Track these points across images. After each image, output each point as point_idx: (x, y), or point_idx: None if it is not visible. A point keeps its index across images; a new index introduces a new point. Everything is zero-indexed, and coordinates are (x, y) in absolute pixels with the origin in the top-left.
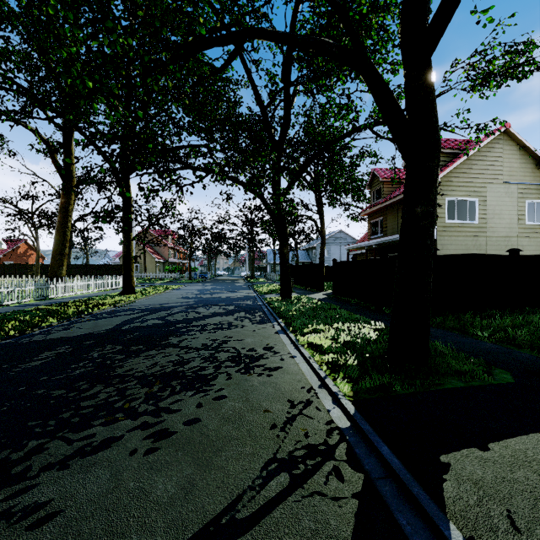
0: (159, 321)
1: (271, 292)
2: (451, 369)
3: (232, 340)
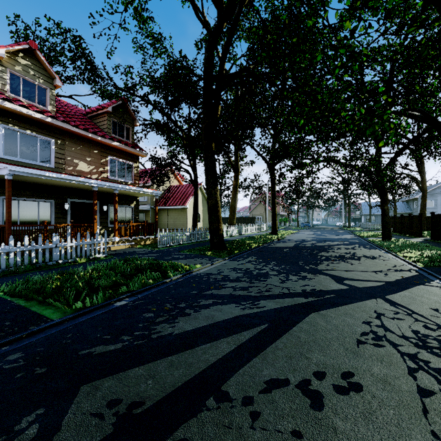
0: (312, 245)
1: (371, 236)
2: None
3: (359, 252)
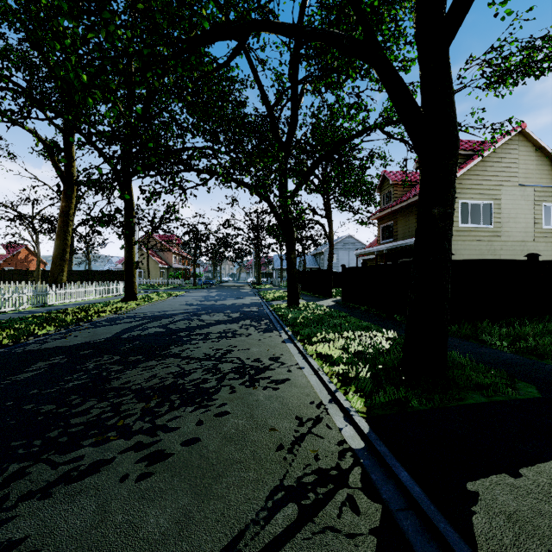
0: (160, 329)
1: (277, 299)
2: (471, 382)
3: (236, 350)
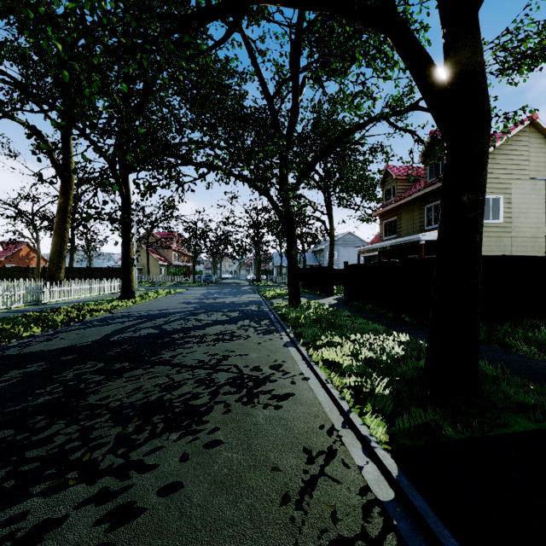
0: (153, 330)
1: (278, 296)
2: (510, 400)
3: (234, 355)
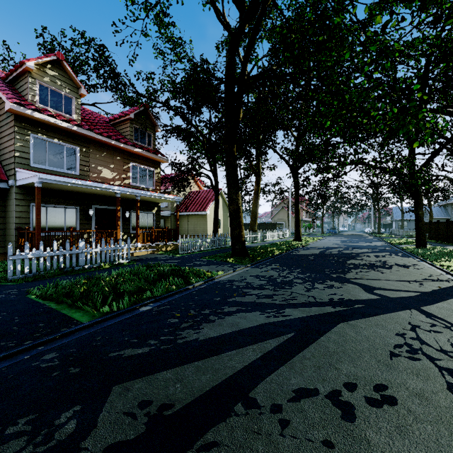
0: (338, 252)
1: (404, 243)
2: None
3: (390, 260)
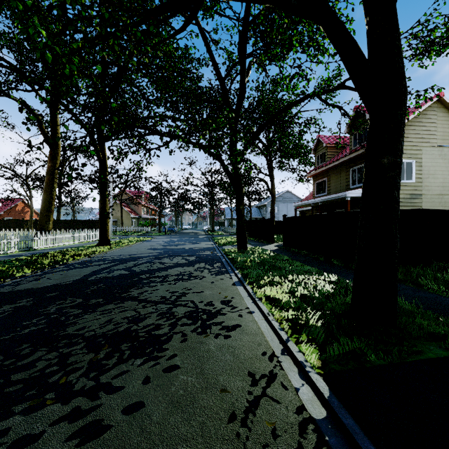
0: (124, 271)
1: (228, 243)
2: (424, 331)
3: (191, 292)
